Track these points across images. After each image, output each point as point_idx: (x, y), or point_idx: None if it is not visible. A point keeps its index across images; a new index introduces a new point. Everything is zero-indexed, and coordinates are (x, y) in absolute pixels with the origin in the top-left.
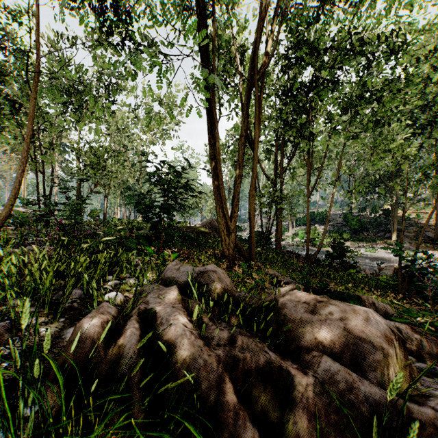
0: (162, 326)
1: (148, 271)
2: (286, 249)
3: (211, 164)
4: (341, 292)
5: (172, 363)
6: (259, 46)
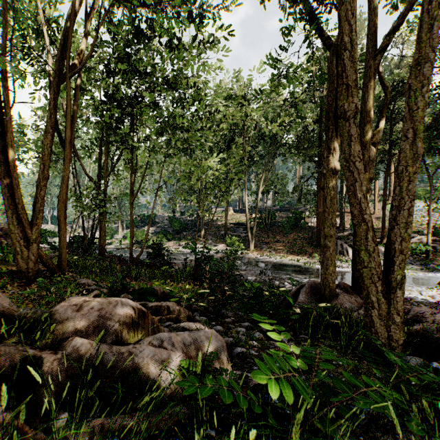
0: None
1: None
2: (112, 253)
3: None
4: (142, 288)
5: None
6: (69, 42)
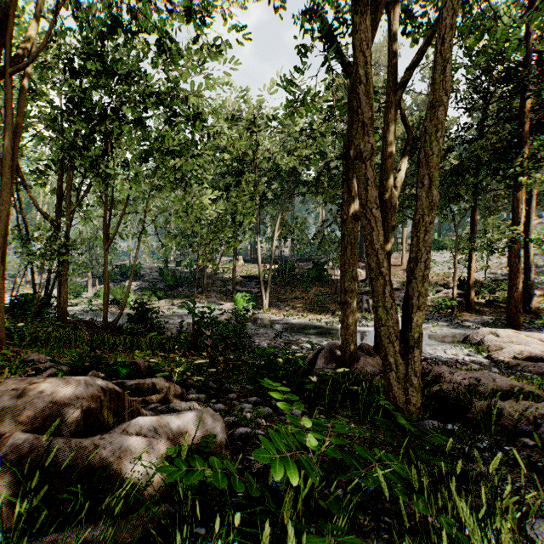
0: None
1: None
2: (78, 318)
3: None
4: (120, 362)
5: None
6: (10, 25)
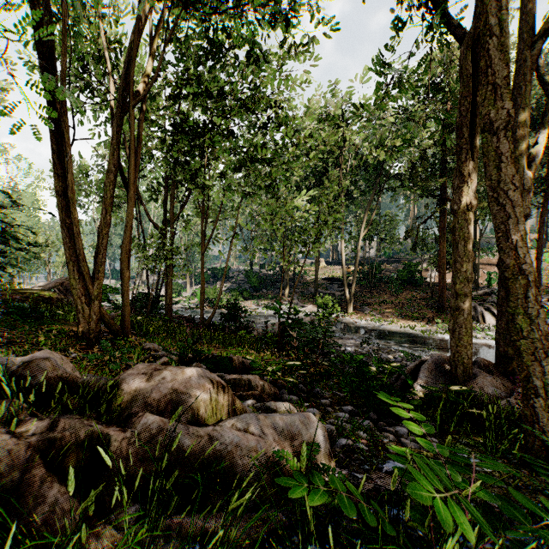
0: None
1: None
2: (180, 314)
3: (59, 203)
4: (217, 356)
5: None
6: (133, 65)
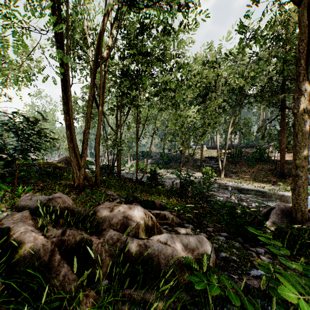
0: (15, 235)
1: (2, 203)
2: (124, 176)
3: (65, 117)
4: (146, 200)
5: (22, 251)
6: (101, 41)
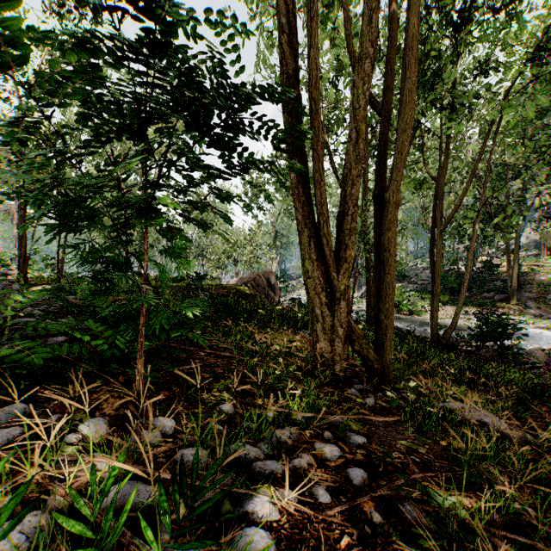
0: None
1: None
2: None
3: (289, 125)
4: None
5: None
6: None
